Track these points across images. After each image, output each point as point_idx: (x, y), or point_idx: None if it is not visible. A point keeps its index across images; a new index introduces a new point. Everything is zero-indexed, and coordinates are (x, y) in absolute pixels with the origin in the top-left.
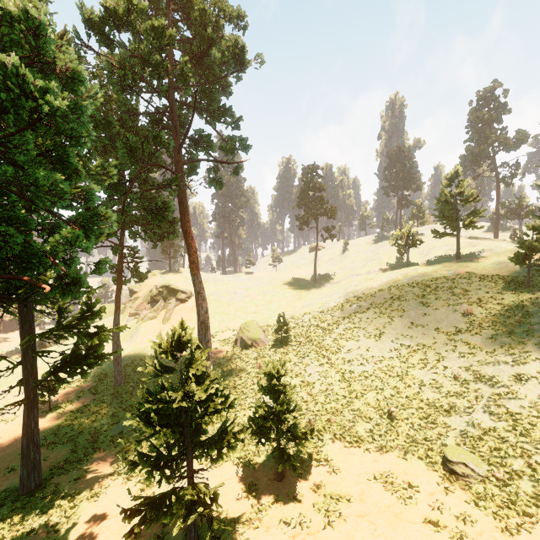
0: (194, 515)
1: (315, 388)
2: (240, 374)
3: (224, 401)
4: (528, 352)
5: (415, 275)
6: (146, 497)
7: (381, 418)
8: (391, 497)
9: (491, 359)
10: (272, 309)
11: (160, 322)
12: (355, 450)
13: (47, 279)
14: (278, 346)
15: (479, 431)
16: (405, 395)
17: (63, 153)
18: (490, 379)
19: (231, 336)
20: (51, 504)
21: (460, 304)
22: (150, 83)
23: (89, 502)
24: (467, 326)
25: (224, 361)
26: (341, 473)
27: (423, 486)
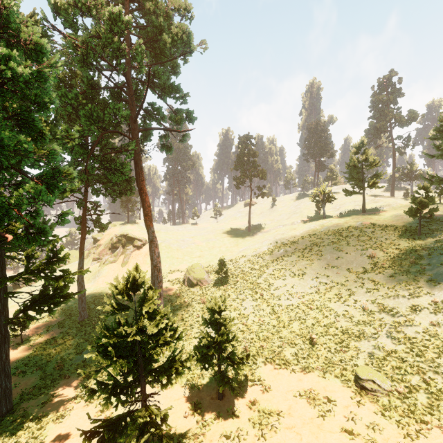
0: (146, 436)
1: (250, 319)
2: (187, 308)
3: (172, 334)
4: (421, 287)
5: (330, 225)
6: (104, 420)
7: (304, 343)
8: (314, 410)
9: (392, 293)
10: (213, 253)
11: (119, 265)
12: (283, 371)
13: (16, 229)
14: (219, 284)
15: (384, 353)
16: (323, 324)
17: (29, 118)
18: (391, 310)
19: (180, 276)
20: (20, 426)
21: (366, 249)
22: (110, 62)
23: (55, 423)
24: (372, 267)
25: (173, 298)
26: (272, 391)
27: (339, 400)
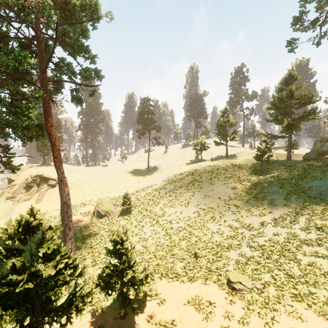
0: None
1: (149, 242)
2: (96, 237)
3: (73, 272)
4: (266, 209)
5: (206, 166)
6: None
7: (190, 257)
8: (199, 315)
9: (248, 214)
10: (120, 189)
11: (34, 202)
12: (175, 283)
13: None
14: (124, 214)
15: (245, 259)
16: (203, 240)
17: None
18: (248, 226)
19: (90, 209)
20: None
21: (230, 183)
22: (19, 14)
23: None
24: (235, 196)
25: (84, 228)
26: (166, 303)
27: (217, 302)
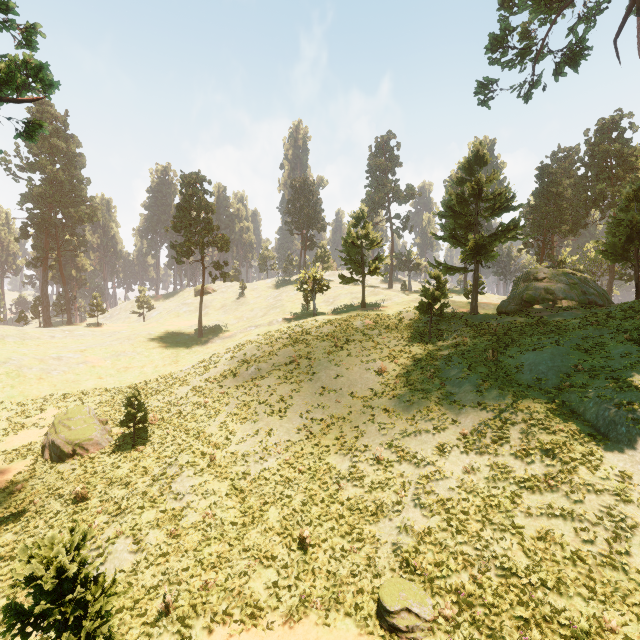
0: None
1: (186, 519)
2: (35, 521)
3: None
4: (446, 414)
5: (324, 326)
6: None
7: (290, 550)
8: None
9: (412, 427)
10: (127, 380)
11: None
12: (249, 635)
13: None
14: (128, 447)
15: (414, 538)
16: (321, 499)
17: None
18: (415, 455)
19: (36, 438)
20: None
21: (373, 360)
22: None
23: None
24: (384, 388)
25: (3, 497)
26: None
27: None
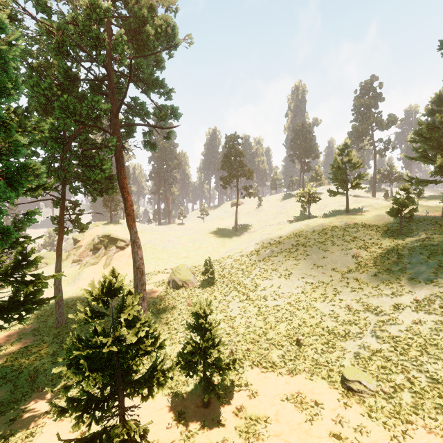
0: None
1: (237, 321)
2: (172, 311)
3: (153, 342)
4: (403, 286)
5: (315, 225)
6: (76, 440)
7: (291, 345)
8: (301, 415)
9: (375, 292)
10: (200, 254)
11: (101, 267)
12: (270, 374)
13: None
14: (205, 286)
15: (369, 352)
16: (310, 324)
17: None
18: (375, 309)
19: (165, 278)
20: None
21: (350, 248)
22: (89, 52)
23: (24, 442)
24: (357, 266)
25: (158, 300)
26: (259, 396)
27: (326, 403)
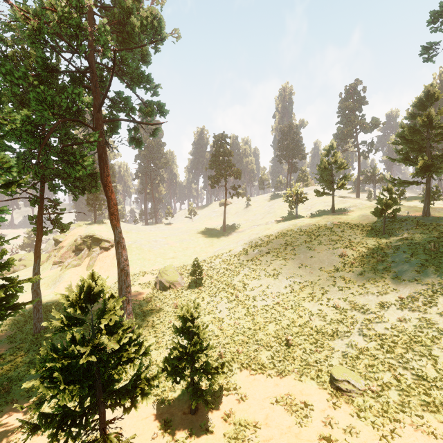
0: None
1: (225, 323)
2: (159, 314)
3: (137, 349)
4: (388, 284)
5: (303, 225)
6: None
7: (280, 345)
8: (291, 418)
9: (362, 291)
10: (188, 254)
11: (84, 269)
12: (259, 376)
13: None
14: (193, 287)
15: (356, 351)
16: (298, 324)
17: None
18: (362, 307)
19: (151, 279)
20: None
21: (337, 247)
22: (70, 43)
23: None
24: (343, 265)
25: (144, 303)
26: (248, 400)
27: (316, 404)
